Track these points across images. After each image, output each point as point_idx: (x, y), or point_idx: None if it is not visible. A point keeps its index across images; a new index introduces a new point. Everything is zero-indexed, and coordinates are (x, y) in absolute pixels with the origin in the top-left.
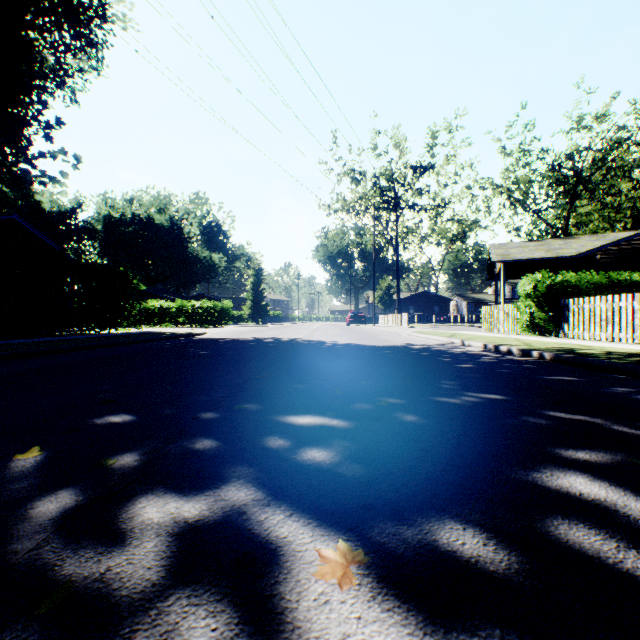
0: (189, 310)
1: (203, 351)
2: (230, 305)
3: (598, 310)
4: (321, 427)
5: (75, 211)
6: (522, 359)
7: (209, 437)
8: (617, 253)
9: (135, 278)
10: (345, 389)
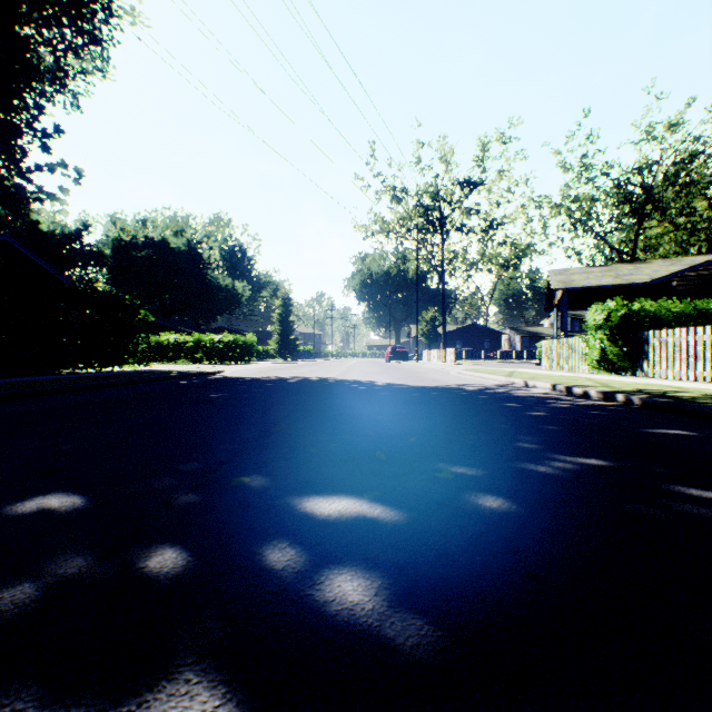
0: (208, 345)
1: (214, 394)
2: (254, 339)
3: (685, 344)
4: (357, 521)
5: (81, 234)
6: (606, 404)
7: (177, 544)
8: (696, 279)
9: (142, 308)
10: (390, 450)
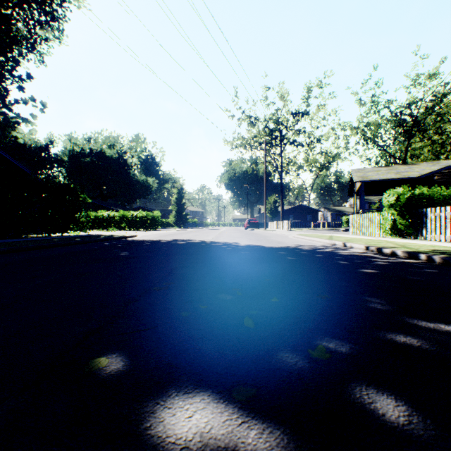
0: (129, 218)
1: (122, 253)
2: (159, 214)
3: None
4: None
5: (48, 147)
6: (413, 262)
7: None
8: (450, 175)
9: (82, 193)
10: (256, 313)
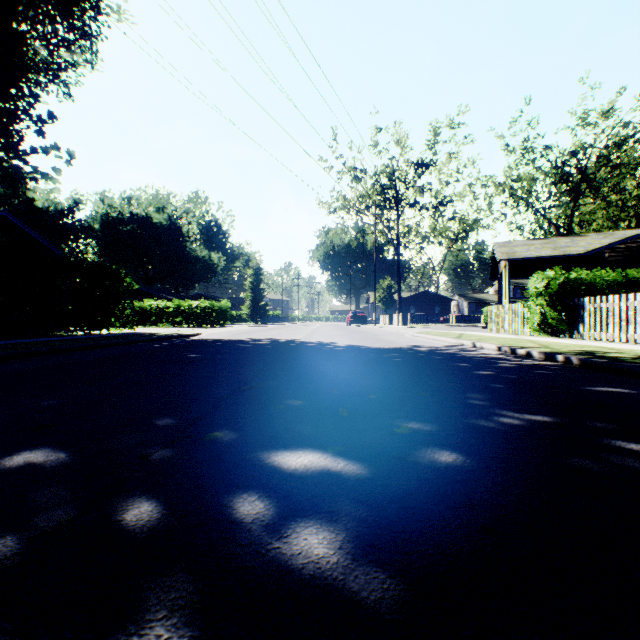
0: (186, 310)
1: (191, 354)
2: (228, 305)
3: (617, 309)
4: (321, 475)
5: (72, 210)
6: (547, 364)
7: (153, 497)
8: (627, 251)
9: (127, 276)
10: (351, 406)
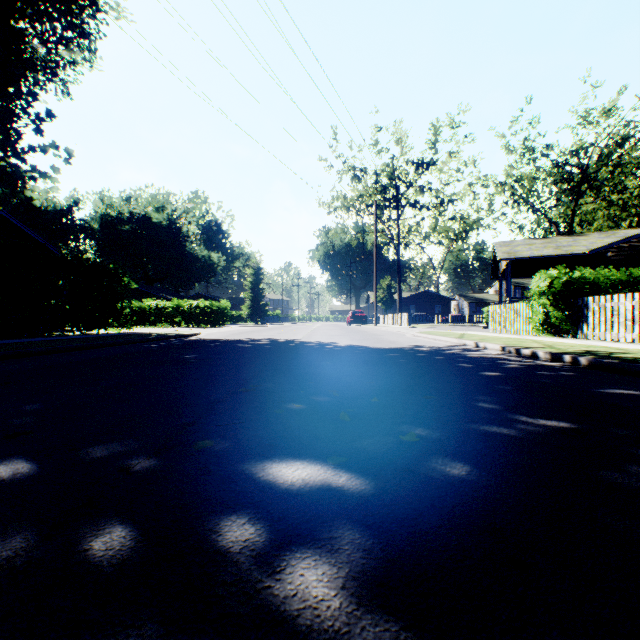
0: (186, 310)
1: (188, 354)
2: (228, 305)
3: (622, 309)
4: (321, 491)
5: (71, 209)
6: (554, 365)
7: (128, 519)
8: (629, 250)
9: (125, 276)
10: (353, 411)
